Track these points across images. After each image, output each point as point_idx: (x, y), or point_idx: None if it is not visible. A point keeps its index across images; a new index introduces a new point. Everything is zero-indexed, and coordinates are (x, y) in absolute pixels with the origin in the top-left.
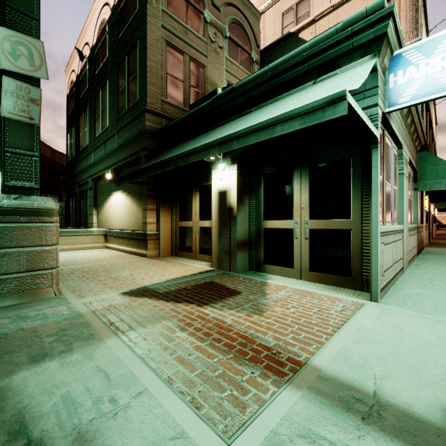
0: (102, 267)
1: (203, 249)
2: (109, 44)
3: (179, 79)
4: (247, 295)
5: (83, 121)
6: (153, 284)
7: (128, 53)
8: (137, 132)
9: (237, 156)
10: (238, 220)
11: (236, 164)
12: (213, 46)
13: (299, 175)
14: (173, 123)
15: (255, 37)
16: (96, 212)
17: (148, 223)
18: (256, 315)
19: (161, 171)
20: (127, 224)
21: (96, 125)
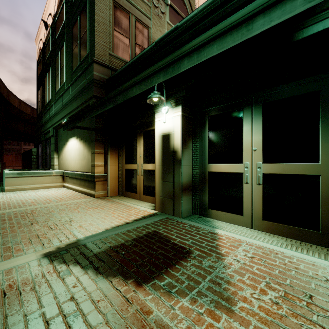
0: (46, 209)
1: (146, 191)
2: (66, 9)
3: (125, 36)
4: (198, 257)
5: (47, 80)
6: (88, 237)
7: (80, 13)
8: (87, 82)
9: (181, 97)
10: (182, 163)
11: (180, 106)
12: (156, 11)
13: (249, 115)
14: (119, 72)
15: (191, 8)
16: (57, 156)
17: (96, 166)
18: (224, 312)
19: (100, 111)
20: (80, 166)
21: (56, 82)
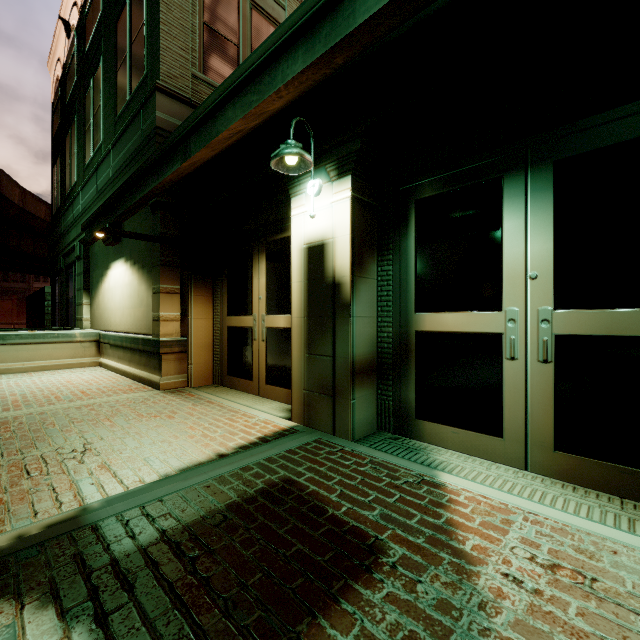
0: (37, 420)
1: (273, 375)
2: None
3: (230, 40)
4: (404, 570)
5: (70, 142)
6: (113, 500)
7: None
8: (143, 137)
9: (353, 155)
10: (354, 312)
11: (349, 176)
12: None
13: (520, 193)
14: None
15: None
16: (88, 300)
17: (164, 319)
18: None
19: (155, 183)
20: (131, 321)
21: (86, 144)
